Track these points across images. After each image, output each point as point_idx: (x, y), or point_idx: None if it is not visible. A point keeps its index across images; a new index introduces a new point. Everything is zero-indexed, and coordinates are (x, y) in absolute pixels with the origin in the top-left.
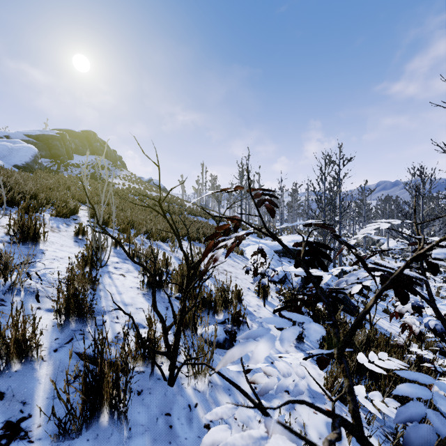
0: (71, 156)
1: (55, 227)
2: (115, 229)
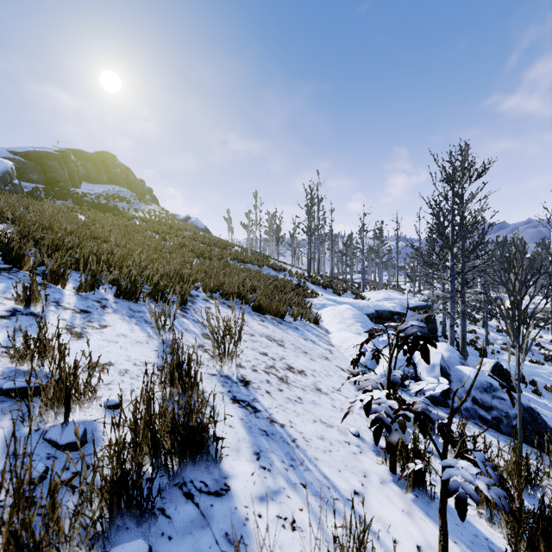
0: (77, 183)
1: None
2: (41, 274)
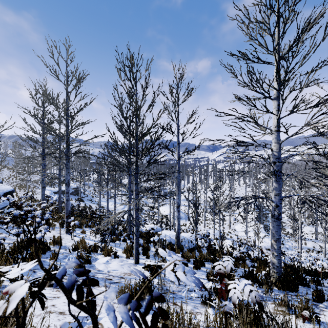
0: None
1: None
2: None
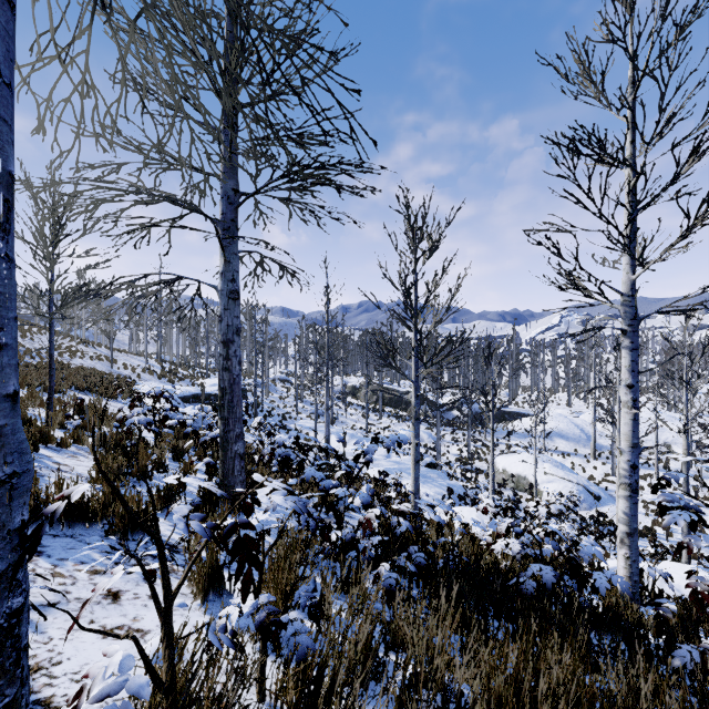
0: None
1: None
2: None
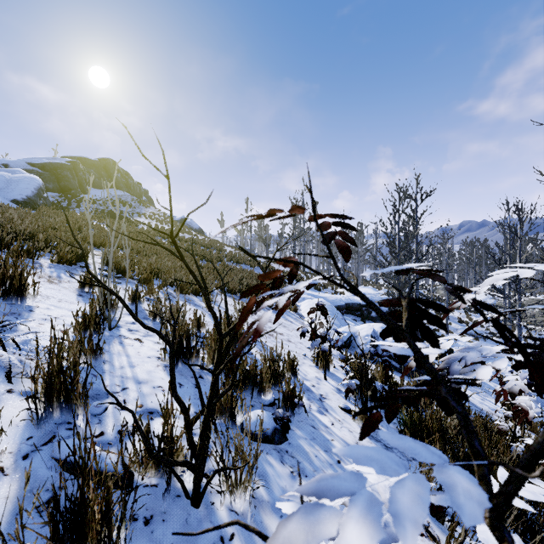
0: (85, 189)
1: (54, 277)
2: (135, 279)
